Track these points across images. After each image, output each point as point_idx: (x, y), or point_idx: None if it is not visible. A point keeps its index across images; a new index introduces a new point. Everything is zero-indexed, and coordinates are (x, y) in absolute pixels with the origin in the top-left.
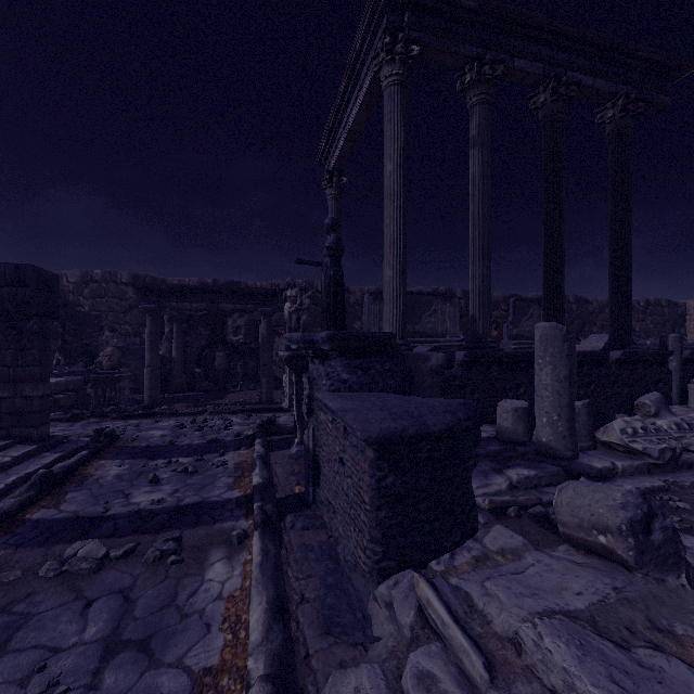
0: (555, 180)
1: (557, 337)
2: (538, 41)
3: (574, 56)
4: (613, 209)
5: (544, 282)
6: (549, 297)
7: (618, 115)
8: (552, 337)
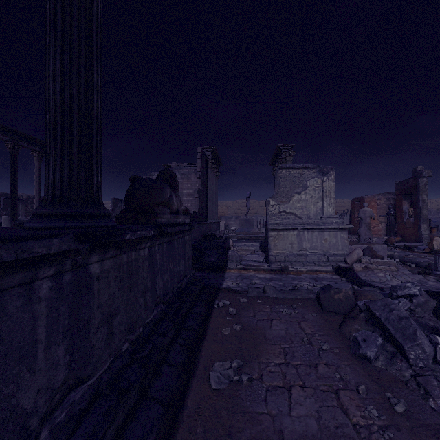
0: (14, 172)
1: (8, 219)
2: (8, 131)
3: (21, 137)
4: (36, 181)
5: (11, 201)
6: (12, 206)
7: (37, 156)
8: (7, 219)
